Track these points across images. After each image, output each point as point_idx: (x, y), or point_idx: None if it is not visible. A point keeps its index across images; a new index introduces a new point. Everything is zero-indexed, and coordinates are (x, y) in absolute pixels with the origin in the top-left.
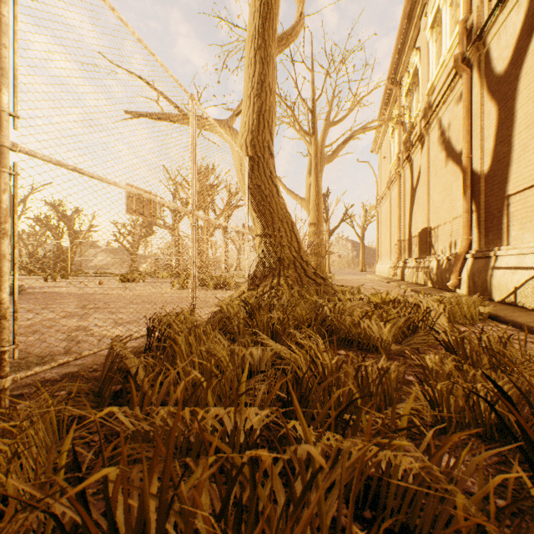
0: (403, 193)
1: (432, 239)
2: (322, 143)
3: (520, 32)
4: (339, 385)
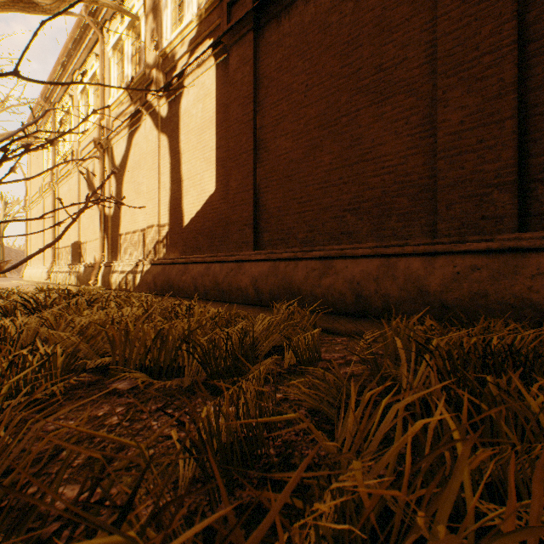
0: (58, 206)
1: (83, 251)
2: None
3: (124, 154)
4: None
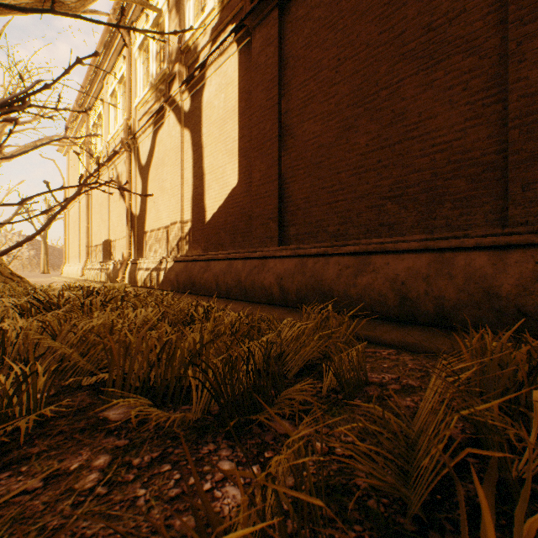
0: (91, 206)
1: (112, 249)
2: None
3: (149, 152)
4: None
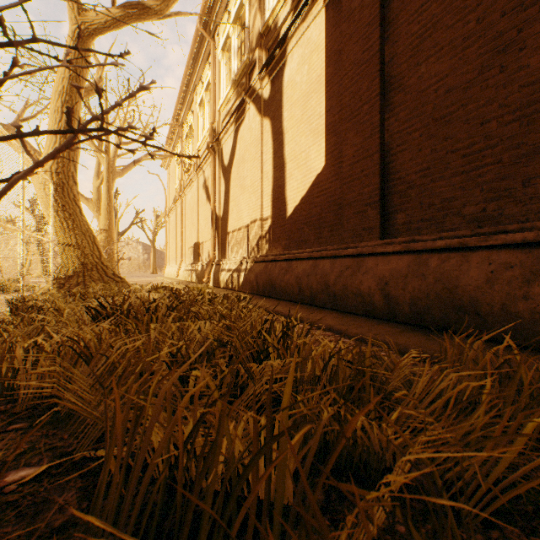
0: (185, 212)
1: (201, 251)
2: (114, 158)
3: (231, 151)
4: None
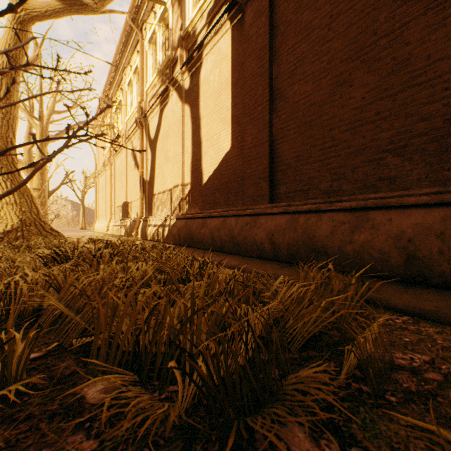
0: (114, 175)
1: (129, 209)
2: (47, 124)
3: (157, 127)
4: None
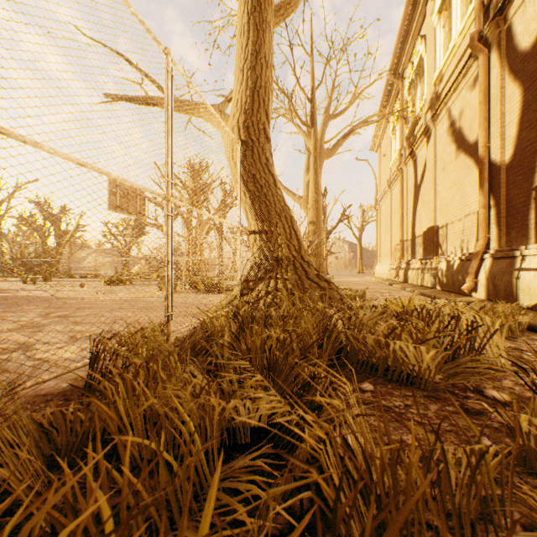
0: (405, 190)
1: (440, 239)
2: (321, 136)
3: None
4: (397, 492)
